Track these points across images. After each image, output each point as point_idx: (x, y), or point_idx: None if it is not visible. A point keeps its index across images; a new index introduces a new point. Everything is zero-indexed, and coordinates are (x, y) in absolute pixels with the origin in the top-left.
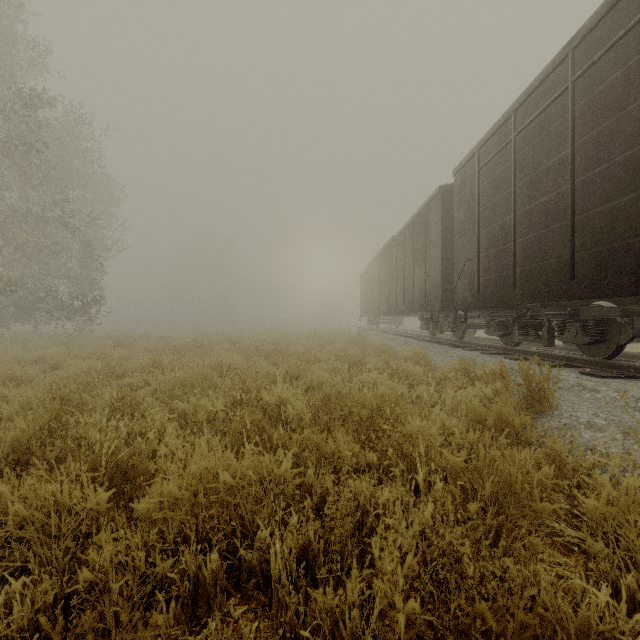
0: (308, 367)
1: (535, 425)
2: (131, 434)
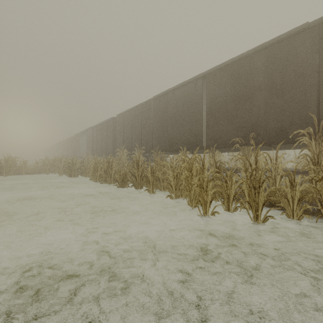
0: None
1: None
2: None
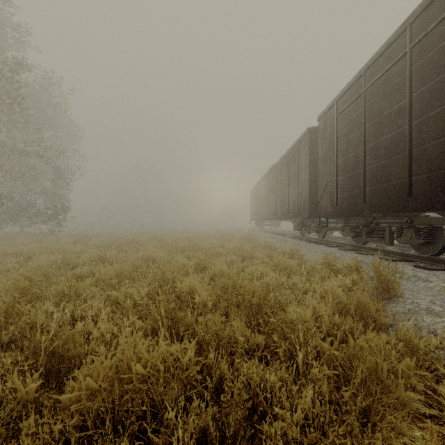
0: (212, 260)
1: (385, 309)
2: (75, 316)
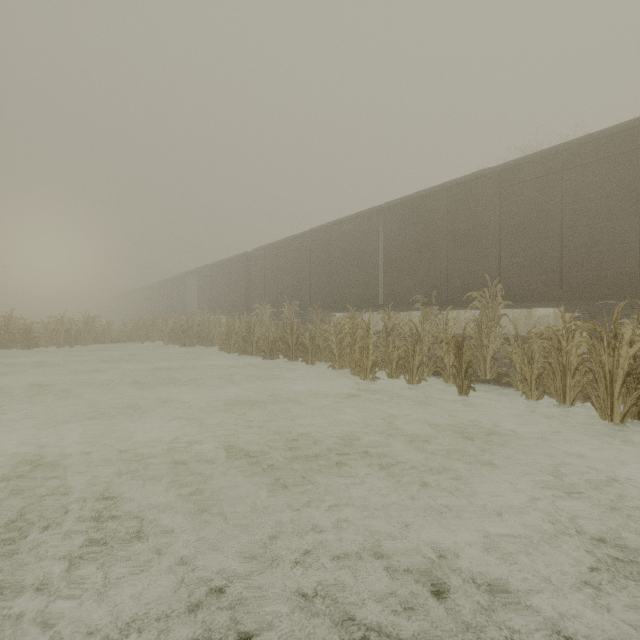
0: None
1: None
2: None
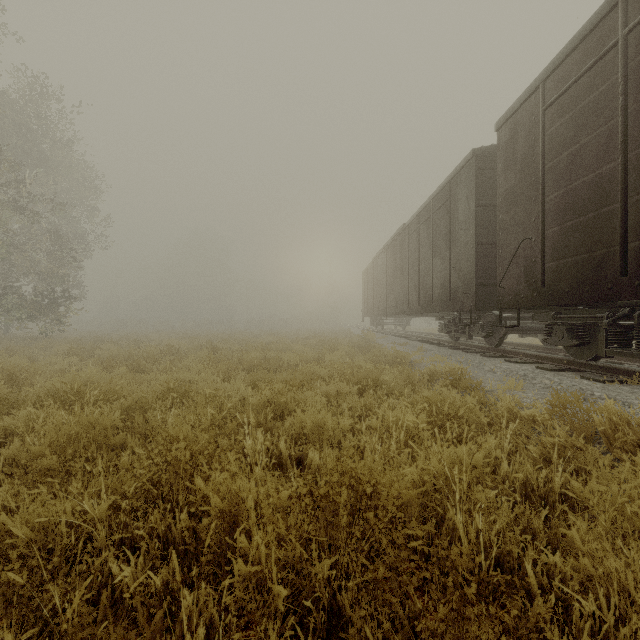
0: (300, 394)
1: None
2: None
